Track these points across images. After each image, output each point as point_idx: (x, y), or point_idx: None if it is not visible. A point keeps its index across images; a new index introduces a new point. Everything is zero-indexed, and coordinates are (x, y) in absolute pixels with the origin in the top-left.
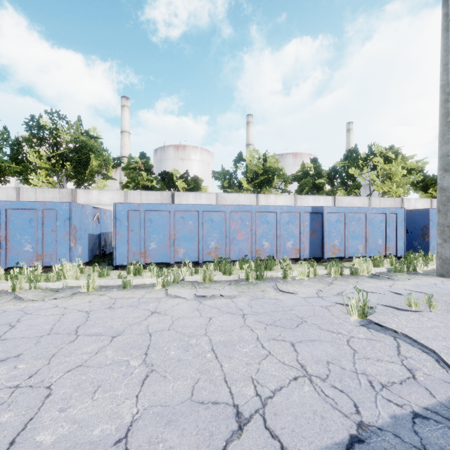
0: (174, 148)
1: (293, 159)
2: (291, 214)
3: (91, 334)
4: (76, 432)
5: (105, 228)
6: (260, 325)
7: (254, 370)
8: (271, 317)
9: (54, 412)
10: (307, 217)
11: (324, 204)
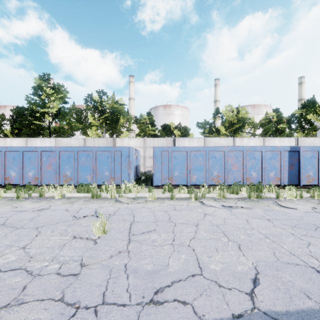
0: (163, 107)
1: (252, 109)
2: (273, 152)
3: (181, 223)
4: (228, 267)
5: (138, 162)
6: (286, 226)
7: (307, 251)
8: (290, 222)
9: (206, 257)
10: (286, 154)
11: (288, 144)
